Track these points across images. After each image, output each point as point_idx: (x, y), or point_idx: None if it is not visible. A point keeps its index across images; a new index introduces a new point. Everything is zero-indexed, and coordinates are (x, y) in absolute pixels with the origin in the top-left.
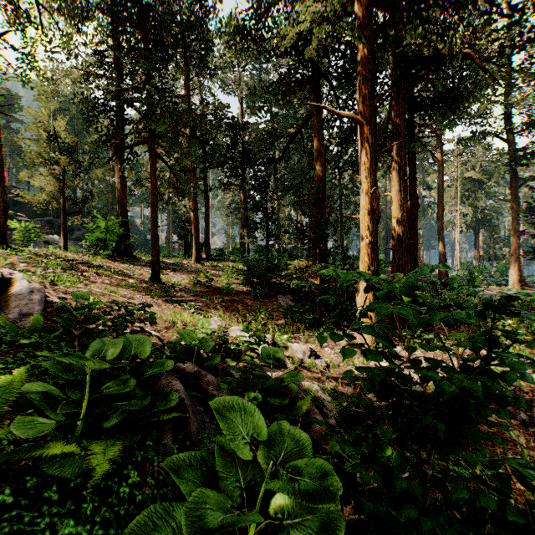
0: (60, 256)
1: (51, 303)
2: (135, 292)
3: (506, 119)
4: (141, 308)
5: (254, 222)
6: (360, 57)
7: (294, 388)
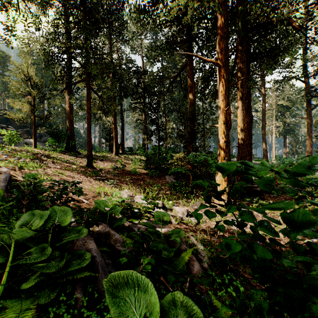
0: (30, 151)
1: (16, 181)
2: (76, 174)
3: (303, 68)
4: (73, 184)
5: (151, 131)
6: (218, 23)
7: (178, 241)
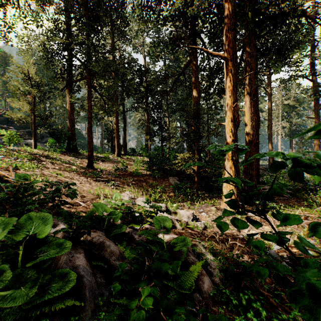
0: (29, 151)
1: (8, 182)
2: (75, 175)
3: (311, 66)
4: (66, 185)
5: (154, 131)
6: (226, 14)
7: (185, 251)
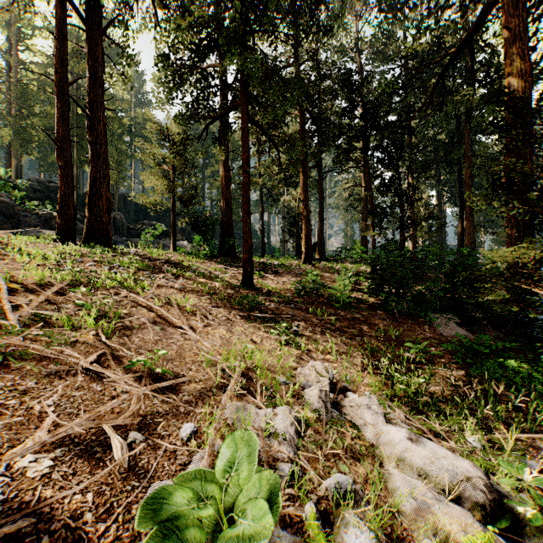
0: (152, 255)
1: None
2: (205, 303)
3: None
4: None
5: (382, 207)
6: None
7: None
